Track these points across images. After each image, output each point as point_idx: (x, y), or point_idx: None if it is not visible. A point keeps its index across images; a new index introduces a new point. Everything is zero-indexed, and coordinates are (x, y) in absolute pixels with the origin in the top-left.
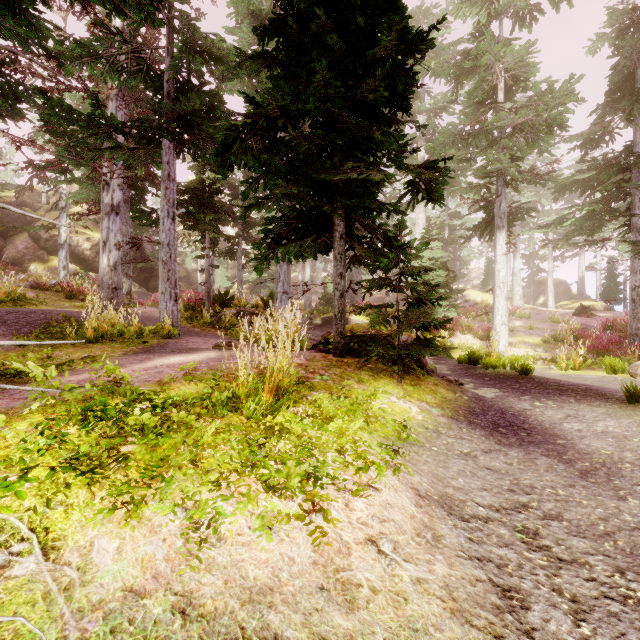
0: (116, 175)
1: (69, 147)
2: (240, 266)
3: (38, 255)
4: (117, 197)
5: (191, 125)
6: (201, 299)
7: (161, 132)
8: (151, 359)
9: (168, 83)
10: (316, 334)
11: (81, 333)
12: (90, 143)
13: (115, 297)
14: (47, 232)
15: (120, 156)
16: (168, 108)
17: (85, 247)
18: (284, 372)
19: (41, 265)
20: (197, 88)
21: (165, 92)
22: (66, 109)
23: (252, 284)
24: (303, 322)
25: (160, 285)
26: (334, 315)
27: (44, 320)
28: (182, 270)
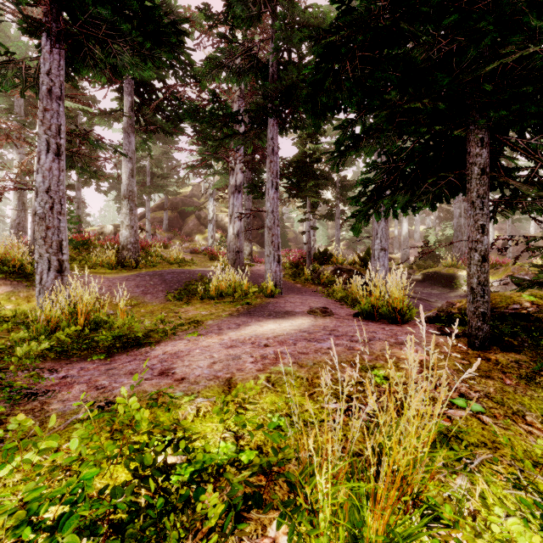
0: (238, 161)
1: (206, 145)
2: (338, 226)
3: (199, 229)
4: (239, 179)
5: (291, 99)
6: (303, 258)
7: (265, 111)
8: (247, 325)
9: (272, 67)
10: (416, 290)
11: (207, 291)
12: (214, 136)
13: (237, 258)
14: (204, 213)
15: (236, 142)
16: (271, 88)
17: (226, 221)
18: (418, 457)
19: (201, 236)
20: (297, 64)
21: (269, 76)
22: (194, 109)
23: (349, 241)
24: (400, 277)
25: (266, 248)
26: (469, 287)
27: (188, 279)
28: (291, 233)
